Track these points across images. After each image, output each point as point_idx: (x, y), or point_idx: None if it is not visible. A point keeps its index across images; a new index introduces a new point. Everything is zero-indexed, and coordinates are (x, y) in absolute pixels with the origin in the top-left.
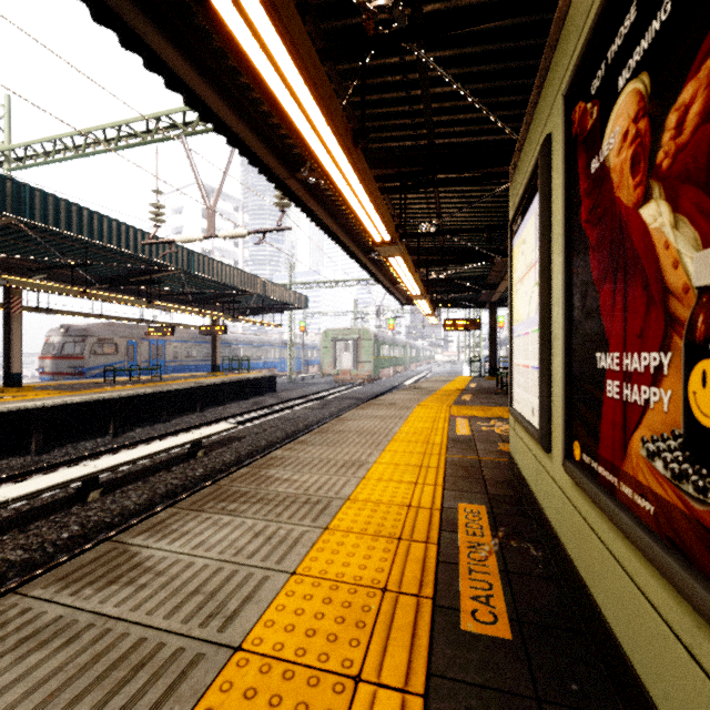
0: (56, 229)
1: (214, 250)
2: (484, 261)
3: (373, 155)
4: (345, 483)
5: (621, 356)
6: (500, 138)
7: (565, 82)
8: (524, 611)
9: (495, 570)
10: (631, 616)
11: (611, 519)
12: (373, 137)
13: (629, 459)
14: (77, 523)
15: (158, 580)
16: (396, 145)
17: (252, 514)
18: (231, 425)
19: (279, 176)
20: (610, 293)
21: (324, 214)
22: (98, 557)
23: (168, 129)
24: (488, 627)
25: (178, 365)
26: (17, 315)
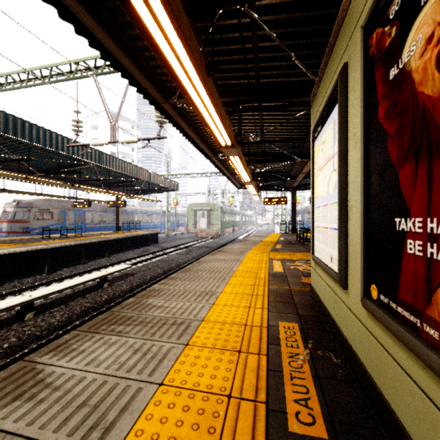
0: (5, 134)
1: (118, 153)
2: (289, 161)
3: (220, 89)
4: (201, 308)
5: (425, 221)
6: (302, 79)
7: (360, 21)
8: (334, 412)
9: (309, 376)
10: (434, 434)
11: (416, 353)
12: (220, 76)
13: (435, 306)
14: (15, 336)
15: (54, 395)
16: (235, 83)
17: (133, 334)
18: (127, 266)
19: (157, 101)
20: (412, 170)
21: (188, 128)
22: (9, 375)
23: (84, 70)
24: (309, 428)
25: (93, 226)
26: None
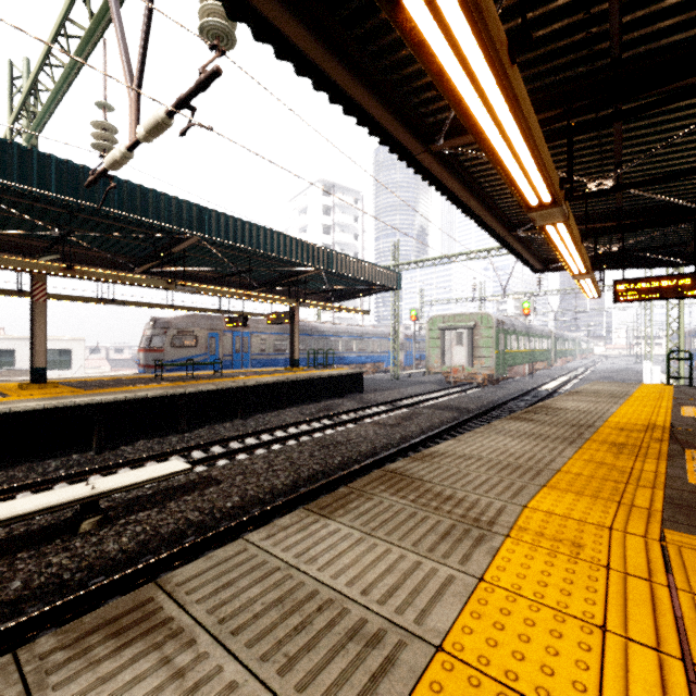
0: None
1: (334, 244)
2: None
3: None
4: None
5: None
6: None
7: None
8: None
9: None
10: None
11: None
12: None
13: None
14: None
15: None
16: None
17: None
18: (180, 466)
19: None
20: None
21: None
22: None
23: None
24: None
25: (265, 359)
26: (41, 303)
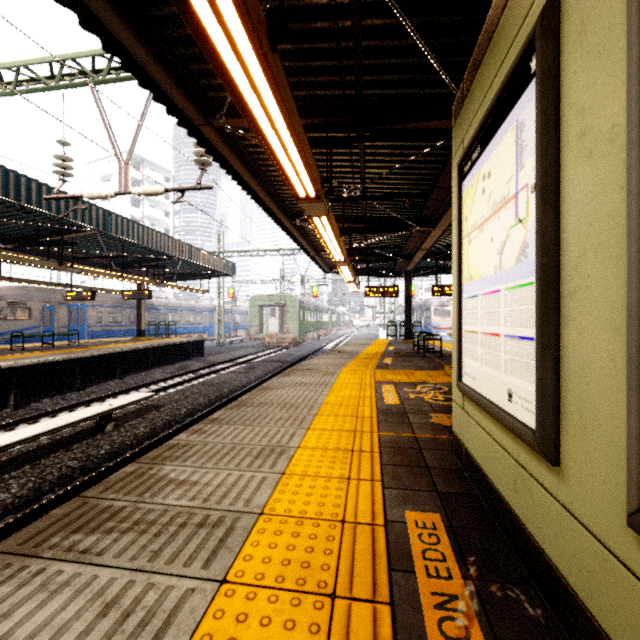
0: None
1: (144, 218)
2: (404, 230)
3: (297, 104)
4: (260, 483)
5: None
6: (431, 91)
7: None
8: None
9: None
10: None
11: None
12: (297, 81)
13: None
14: None
15: None
16: (322, 94)
17: (114, 556)
18: (147, 394)
19: (192, 121)
20: None
21: (246, 172)
22: None
23: (75, 76)
24: None
25: (101, 330)
26: None
